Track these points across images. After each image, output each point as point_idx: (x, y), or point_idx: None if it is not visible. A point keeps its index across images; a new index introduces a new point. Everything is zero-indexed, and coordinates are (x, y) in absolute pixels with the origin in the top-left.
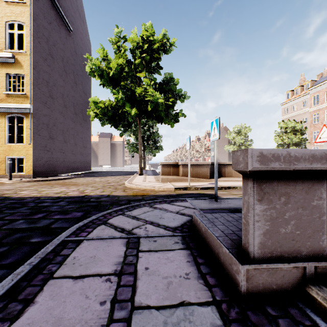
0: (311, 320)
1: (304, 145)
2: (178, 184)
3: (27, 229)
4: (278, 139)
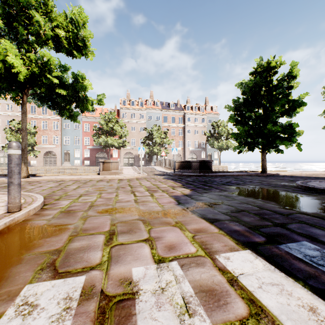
0: (212, 173)
1: (33, 147)
2: (131, 174)
3: (210, 178)
4: (13, 137)
